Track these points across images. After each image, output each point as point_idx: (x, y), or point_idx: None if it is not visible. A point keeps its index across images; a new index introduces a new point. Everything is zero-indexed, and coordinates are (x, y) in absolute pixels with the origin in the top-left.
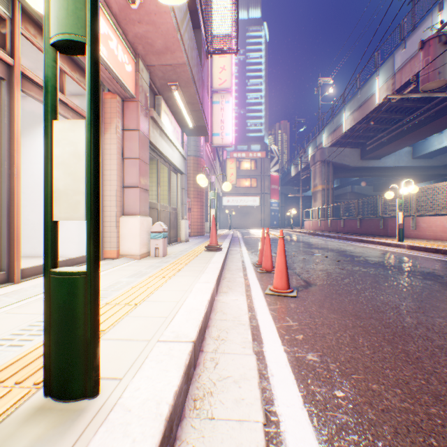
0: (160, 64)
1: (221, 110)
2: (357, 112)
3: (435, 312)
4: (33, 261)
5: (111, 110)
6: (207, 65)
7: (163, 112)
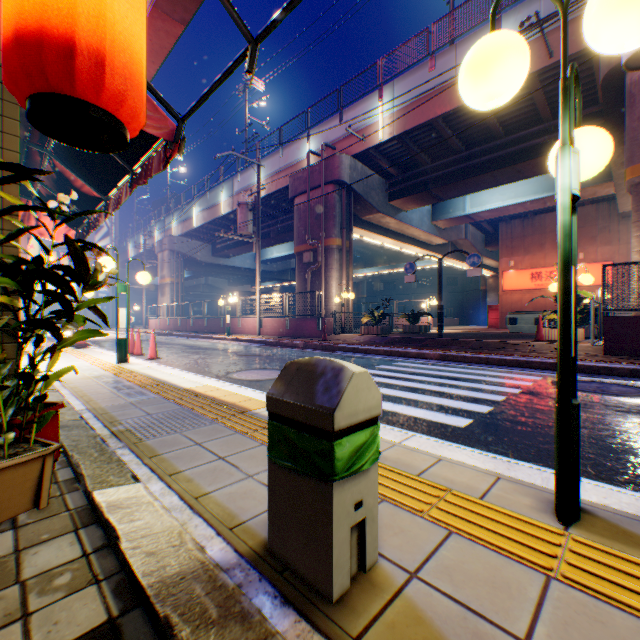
0: None
1: None
2: (207, 212)
3: (213, 356)
4: None
5: None
6: None
7: None
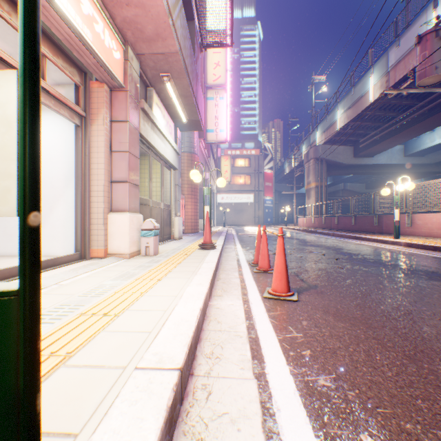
0: (151, 53)
1: (215, 106)
2: (350, 109)
3: None
4: (13, 261)
5: (98, 100)
6: (201, 60)
7: (154, 104)
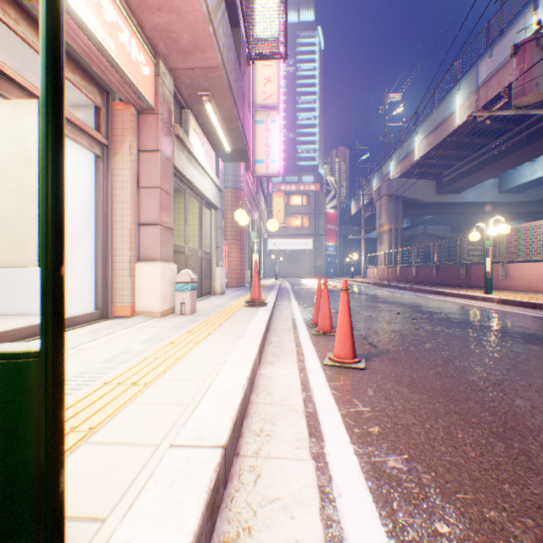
0: (188, 67)
1: (265, 132)
2: (432, 135)
3: None
4: (21, 321)
5: (123, 125)
6: (249, 75)
7: (191, 130)
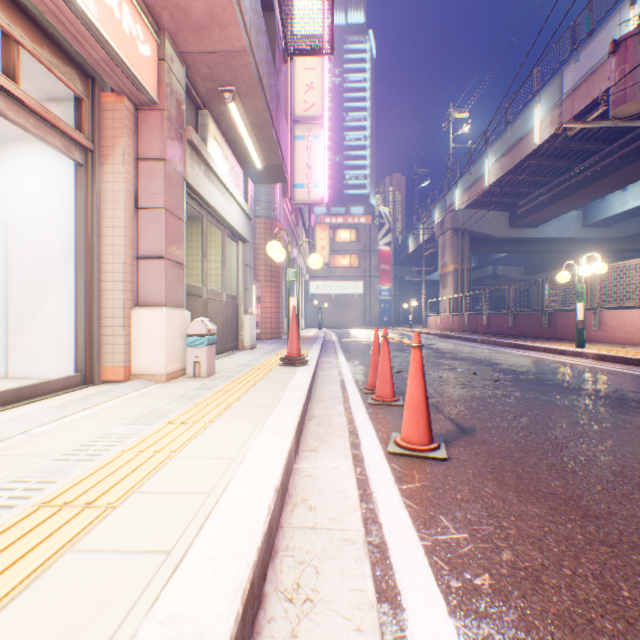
0: (204, 50)
1: (306, 149)
2: (506, 157)
3: None
4: None
5: (114, 124)
6: (286, 80)
7: (211, 137)
